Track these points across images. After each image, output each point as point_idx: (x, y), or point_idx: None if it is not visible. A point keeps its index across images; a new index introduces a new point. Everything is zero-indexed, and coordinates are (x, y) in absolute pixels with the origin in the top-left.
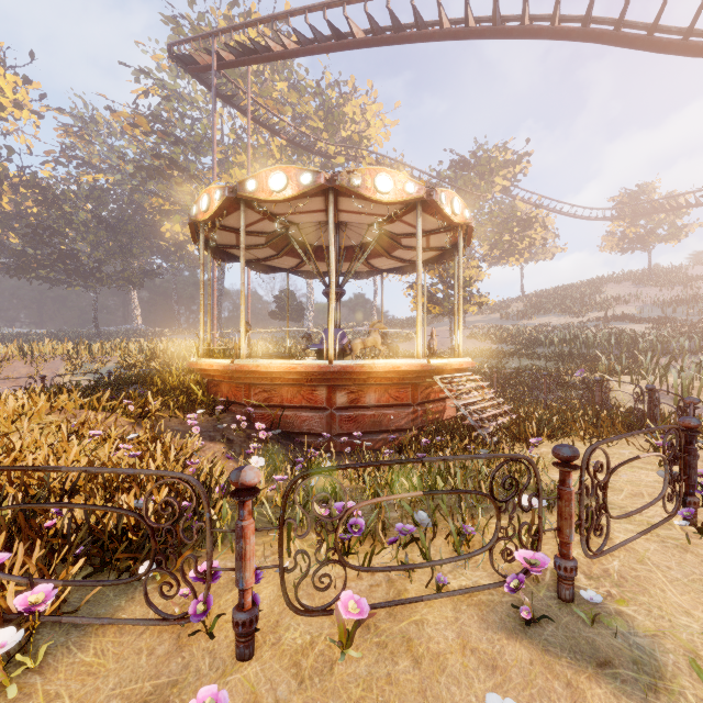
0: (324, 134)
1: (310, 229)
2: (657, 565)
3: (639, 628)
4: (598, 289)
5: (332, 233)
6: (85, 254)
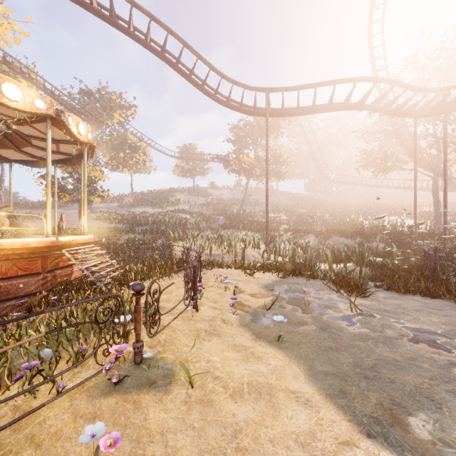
0: None
1: None
2: (180, 330)
3: (169, 361)
4: (172, 194)
5: None
6: None
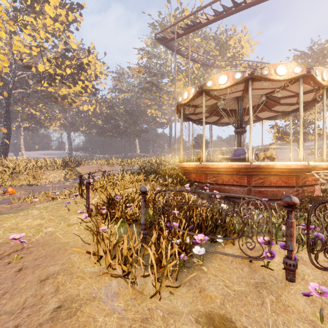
0: (219, 57)
1: (227, 101)
2: None
3: None
4: None
5: (250, 100)
6: (122, 125)
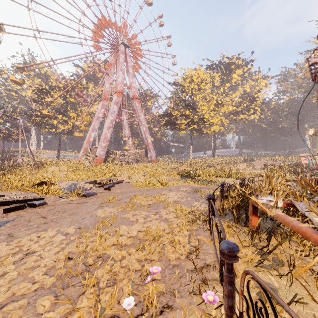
0: None
1: None
2: None
3: None
4: None
5: None
6: (285, 127)
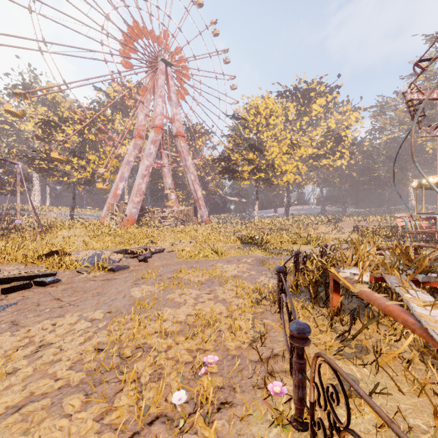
0: None
1: None
2: None
3: None
4: None
5: None
6: (382, 176)
